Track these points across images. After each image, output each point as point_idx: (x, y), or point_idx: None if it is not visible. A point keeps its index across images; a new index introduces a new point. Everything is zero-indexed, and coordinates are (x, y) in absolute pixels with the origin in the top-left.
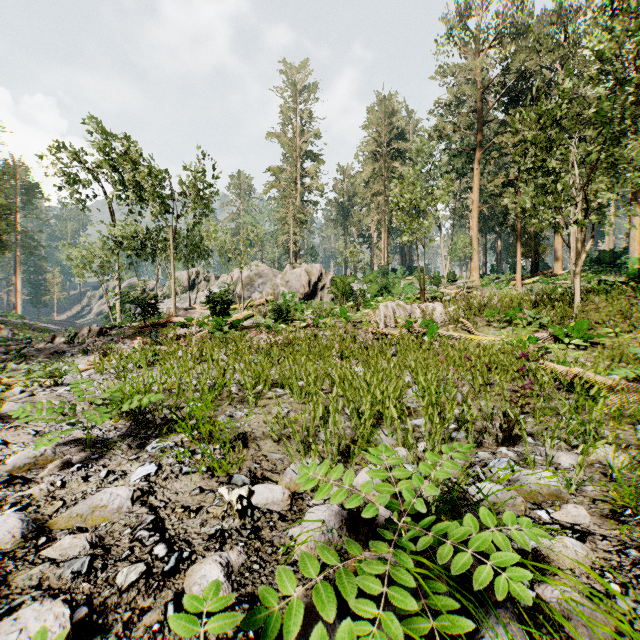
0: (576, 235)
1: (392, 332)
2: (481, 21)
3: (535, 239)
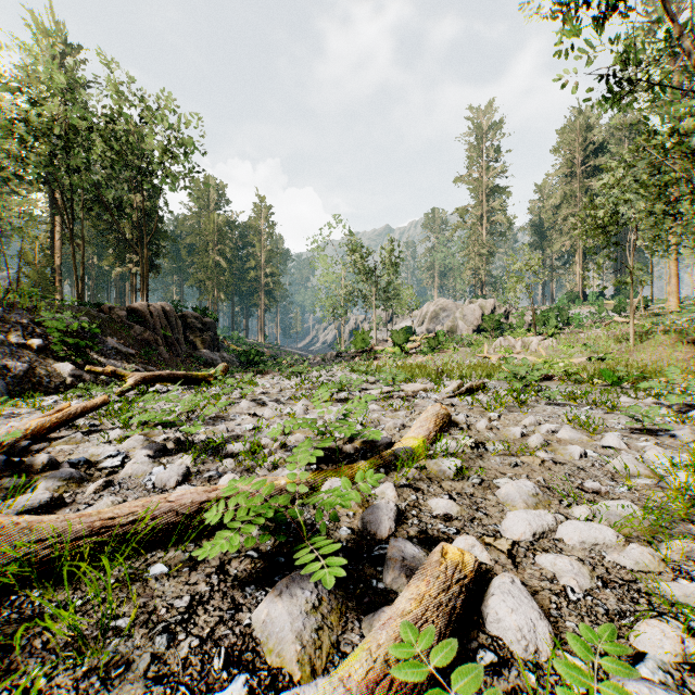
0: None
1: (489, 356)
2: None
3: None
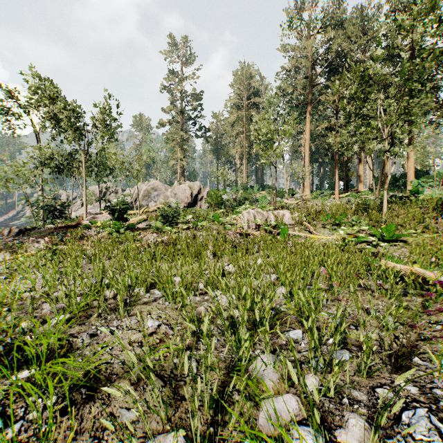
0: (370, 165)
1: (254, 233)
2: (311, 15)
3: (346, 167)
